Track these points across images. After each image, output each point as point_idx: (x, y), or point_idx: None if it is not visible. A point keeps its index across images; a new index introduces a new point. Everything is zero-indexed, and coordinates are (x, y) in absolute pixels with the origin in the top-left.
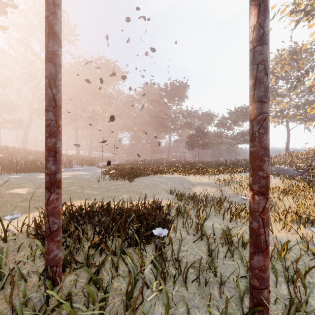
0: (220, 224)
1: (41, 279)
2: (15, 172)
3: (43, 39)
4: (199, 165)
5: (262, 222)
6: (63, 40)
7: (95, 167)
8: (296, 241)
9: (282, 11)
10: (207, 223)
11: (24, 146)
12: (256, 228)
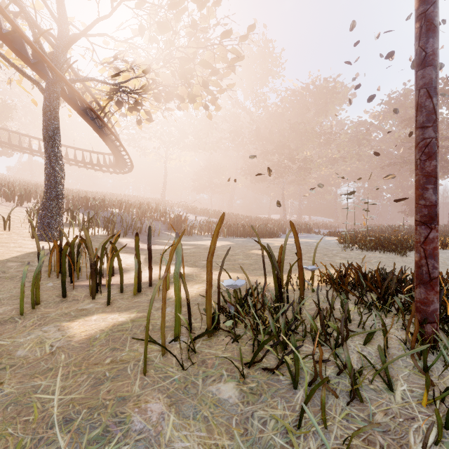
0: None
1: (401, 336)
2: (235, 236)
3: (246, 86)
4: None
5: None
6: (267, 78)
7: (314, 234)
8: None
9: None
10: None
11: (229, 211)
12: None
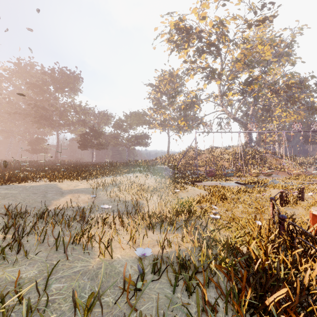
0: (38, 266)
1: None
2: None
3: None
4: (88, 167)
5: None
6: None
7: None
8: (135, 259)
9: (162, 35)
10: (7, 274)
11: None
12: None
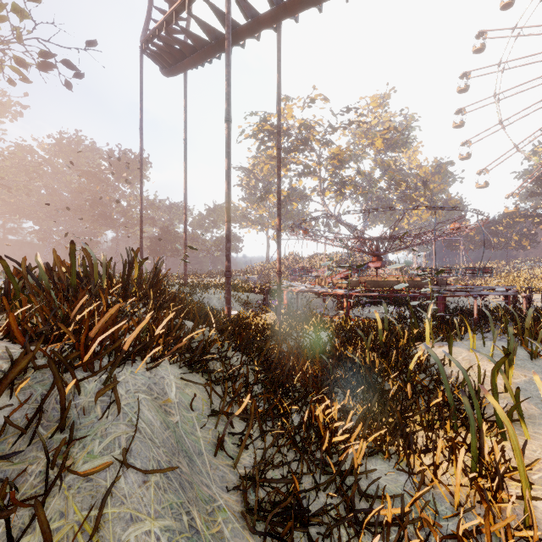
0: None
1: None
2: None
3: None
4: None
5: (186, 271)
6: None
7: None
8: None
9: (246, 135)
10: None
11: None
12: (185, 272)
